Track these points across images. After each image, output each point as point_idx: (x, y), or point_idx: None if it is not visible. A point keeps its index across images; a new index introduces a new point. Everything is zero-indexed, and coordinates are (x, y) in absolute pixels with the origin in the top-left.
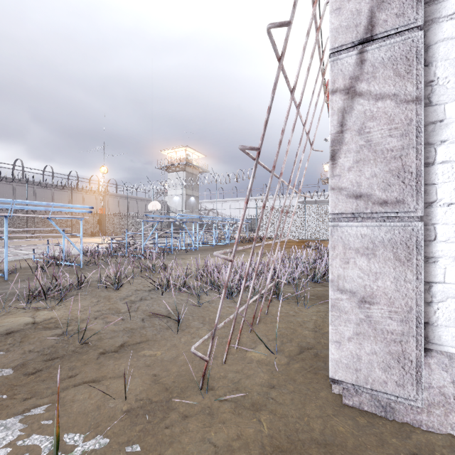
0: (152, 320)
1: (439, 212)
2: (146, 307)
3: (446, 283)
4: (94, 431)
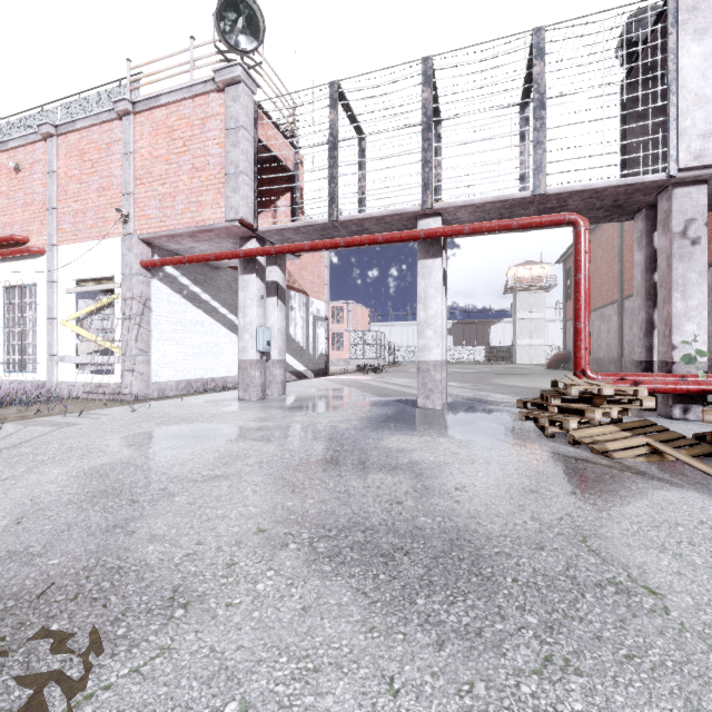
0: (36, 410)
1: (152, 354)
2: (3, 412)
3: (153, 368)
4: (118, 407)
